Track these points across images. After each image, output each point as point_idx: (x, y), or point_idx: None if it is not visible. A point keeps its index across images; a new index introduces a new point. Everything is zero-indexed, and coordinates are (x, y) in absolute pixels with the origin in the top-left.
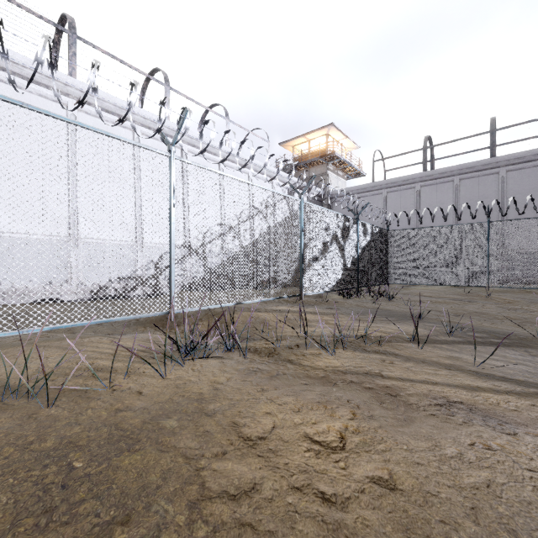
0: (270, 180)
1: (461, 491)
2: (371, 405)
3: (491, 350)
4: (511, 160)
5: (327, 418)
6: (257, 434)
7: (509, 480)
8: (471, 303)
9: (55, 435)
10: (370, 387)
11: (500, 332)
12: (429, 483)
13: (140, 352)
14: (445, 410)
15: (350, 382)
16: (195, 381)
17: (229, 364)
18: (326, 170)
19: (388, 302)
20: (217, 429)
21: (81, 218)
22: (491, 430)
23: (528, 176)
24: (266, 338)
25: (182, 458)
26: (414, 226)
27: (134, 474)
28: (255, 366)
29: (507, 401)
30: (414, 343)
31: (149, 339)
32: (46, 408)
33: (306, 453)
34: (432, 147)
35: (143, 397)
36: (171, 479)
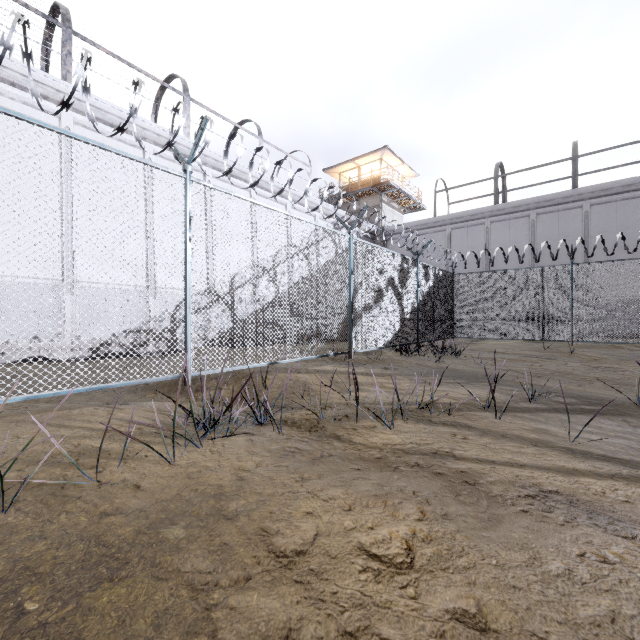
0: (312, 210)
1: (578, 630)
2: (445, 499)
3: (583, 419)
4: (596, 192)
5: (388, 519)
6: (294, 546)
7: (639, 611)
8: (552, 361)
9: (5, 558)
10: (440, 472)
11: (591, 397)
12: (532, 619)
13: (146, 427)
14: (539, 504)
15: (415, 465)
16: (213, 467)
17: (259, 443)
18: (379, 202)
19: (455, 360)
20: (239, 541)
21: (78, 257)
22: (602, 533)
23: (615, 211)
24: (307, 406)
25: (187, 590)
26: (484, 269)
27: (112, 621)
28: (293, 446)
29: (614, 489)
30: (490, 411)
31: (159, 408)
32: (1, 515)
33: (361, 575)
34: (504, 176)
35: (141, 493)
36: (167, 627)
